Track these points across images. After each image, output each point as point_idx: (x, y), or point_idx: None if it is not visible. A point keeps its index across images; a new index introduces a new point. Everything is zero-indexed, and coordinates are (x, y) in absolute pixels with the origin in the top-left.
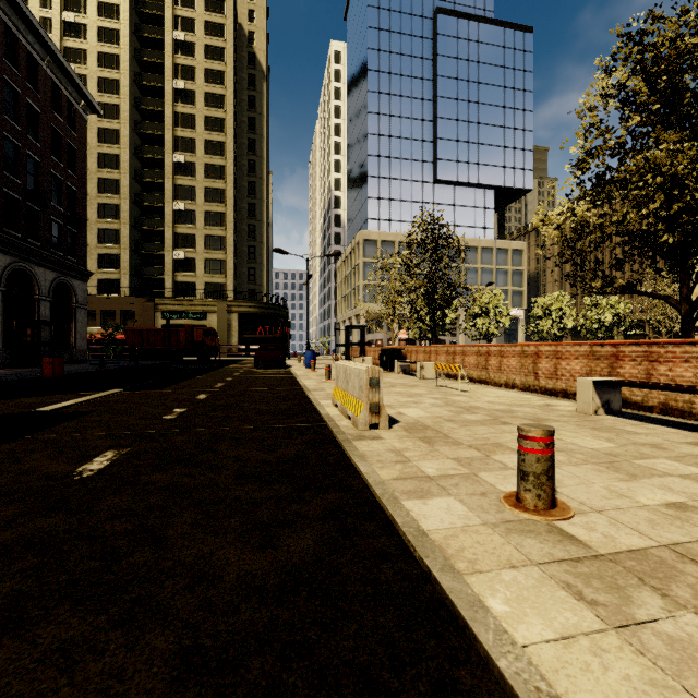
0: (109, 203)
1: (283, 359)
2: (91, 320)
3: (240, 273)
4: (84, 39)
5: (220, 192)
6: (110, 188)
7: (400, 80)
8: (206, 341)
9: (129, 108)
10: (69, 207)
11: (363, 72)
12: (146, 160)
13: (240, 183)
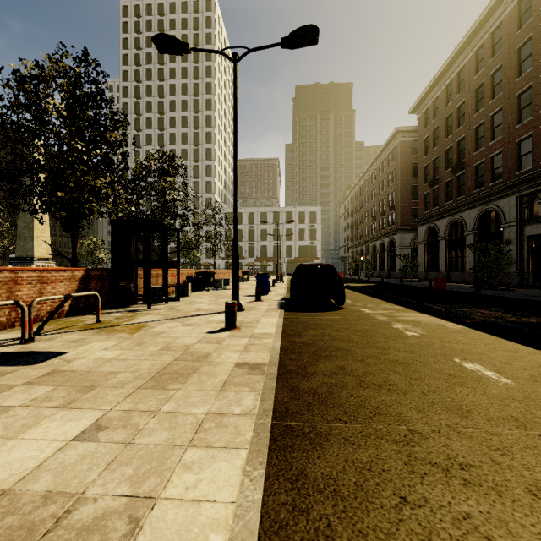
0: None
1: None
2: None
3: None
4: None
5: None
6: None
7: None
8: None
9: None
10: None
11: None
12: None
13: None
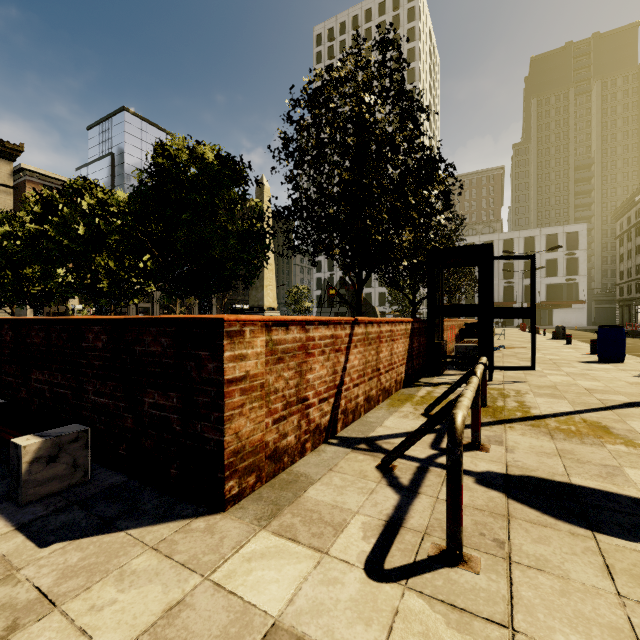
0: None
1: None
2: None
3: None
4: None
5: None
6: None
7: None
8: None
9: None
10: None
11: None
12: None
13: None
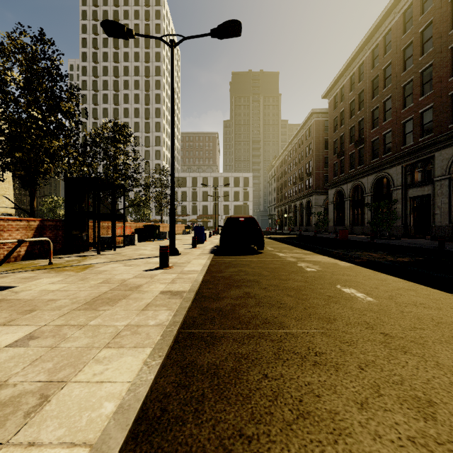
0: None
1: None
2: None
3: None
4: None
5: None
6: None
7: None
8: None
9: None
10: None
11: None
12: None
13: None
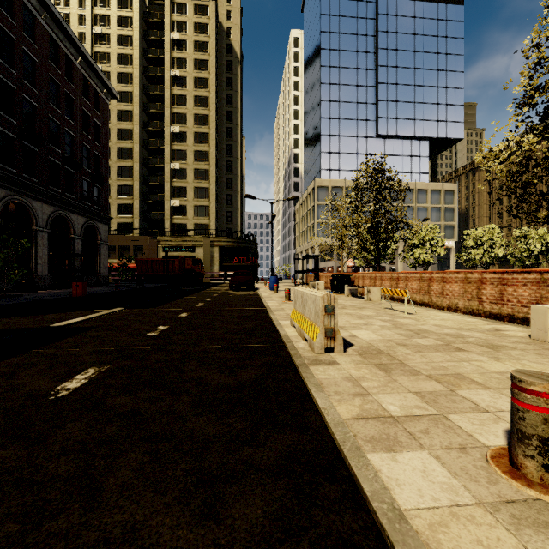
0: (125, 166)
1: (252, 283)
2: (112, 253)
3: (220, 215)
4: (108, 45)
5: (205, 153)
6: (126, 154)
7: (347, 55)
8: (194, 269)
9: (139, 94)
10: (95, 169)
11: (317, 51)
12: (151, 132)
13: (220, 146)
